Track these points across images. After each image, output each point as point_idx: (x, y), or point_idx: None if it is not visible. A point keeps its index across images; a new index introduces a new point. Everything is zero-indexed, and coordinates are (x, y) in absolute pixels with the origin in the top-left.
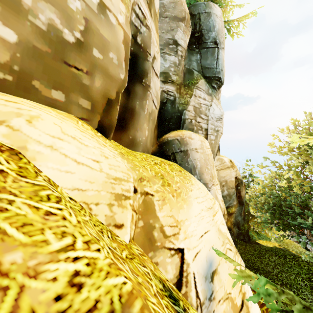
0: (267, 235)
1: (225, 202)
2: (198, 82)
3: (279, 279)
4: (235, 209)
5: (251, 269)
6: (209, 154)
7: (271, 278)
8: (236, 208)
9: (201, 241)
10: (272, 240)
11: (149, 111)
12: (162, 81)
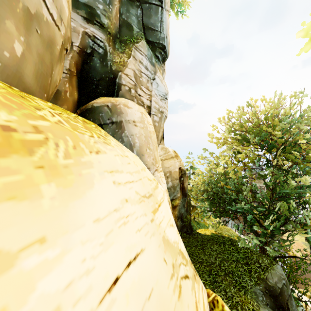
0: (205, 224)
1: (169, 195)
2: (139, 42)
3: (222, 269)
4: (179, 201)
5: (196, 264)
6: (152, 131)
7: (215, 270)
8: (180, 200)
9: (109, 309)
10: (209, 227)
11: (26, 4)
12: (83, 17)
